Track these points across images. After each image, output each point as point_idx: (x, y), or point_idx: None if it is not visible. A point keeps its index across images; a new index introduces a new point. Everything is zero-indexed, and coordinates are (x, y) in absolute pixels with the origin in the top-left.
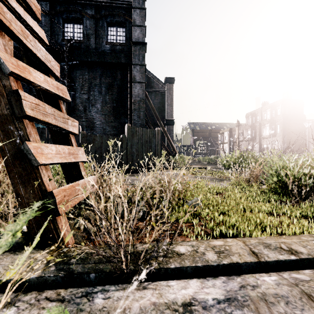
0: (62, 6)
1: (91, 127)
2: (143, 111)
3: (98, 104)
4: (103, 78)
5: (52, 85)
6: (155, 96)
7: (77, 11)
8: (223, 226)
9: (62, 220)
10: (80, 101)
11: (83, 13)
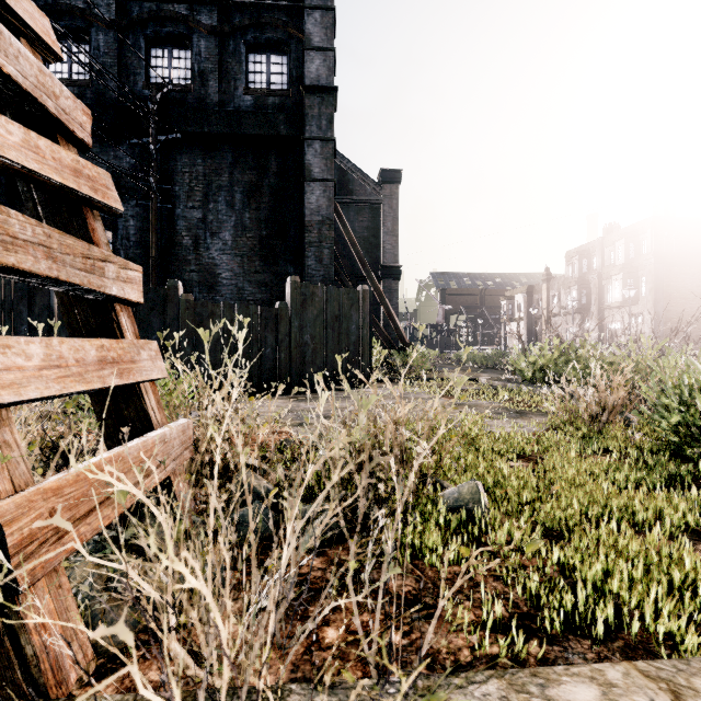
0: (143, 8)
1: (209, 285)
2: (330, 246)
3: (227, 232)
4: (237, 172)
5: (56, 160)
6: (358, 213)
7: (179, 19)
8: (569, 593)
9: (42, 594)
10: (186, 225)
11: (192, 24)
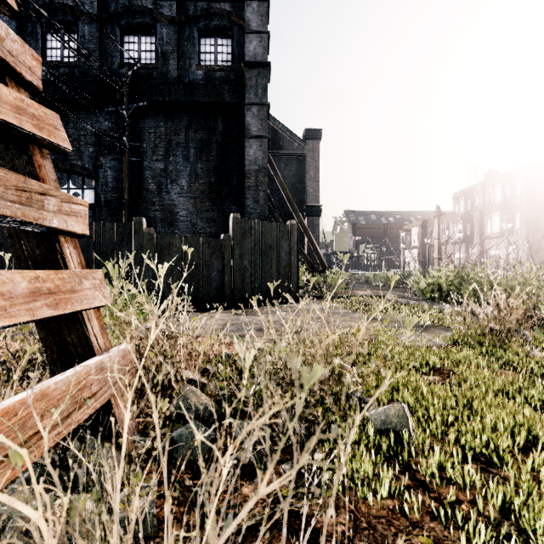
0: (119, 4)
1: (169, 222)
2: (265, 189)
3: (183, 179)
4: (191, 132)
5: None
6: (287, 164)
7: (146, 12)
8: None
9: None
10: (151, 174)
11: (156, 16)
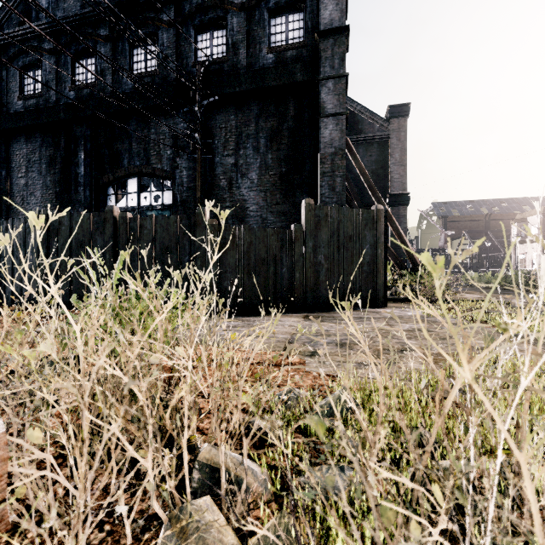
0: (192, 4)
1: (240, 218)
2: (343, 174)
3: (253, 172)
4: (261, 121)
5: None
6: (366, 149)
7: (217, 5)
8: None
9: None
10: (222, 170)
11: (227, 6)
